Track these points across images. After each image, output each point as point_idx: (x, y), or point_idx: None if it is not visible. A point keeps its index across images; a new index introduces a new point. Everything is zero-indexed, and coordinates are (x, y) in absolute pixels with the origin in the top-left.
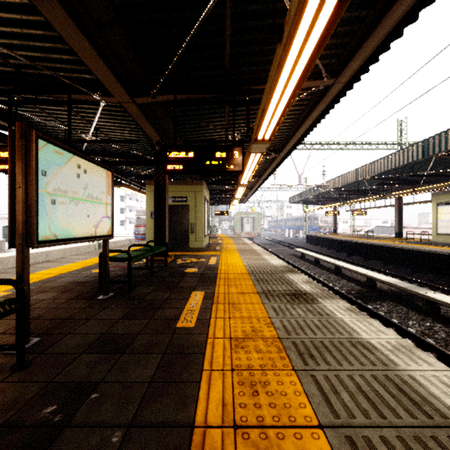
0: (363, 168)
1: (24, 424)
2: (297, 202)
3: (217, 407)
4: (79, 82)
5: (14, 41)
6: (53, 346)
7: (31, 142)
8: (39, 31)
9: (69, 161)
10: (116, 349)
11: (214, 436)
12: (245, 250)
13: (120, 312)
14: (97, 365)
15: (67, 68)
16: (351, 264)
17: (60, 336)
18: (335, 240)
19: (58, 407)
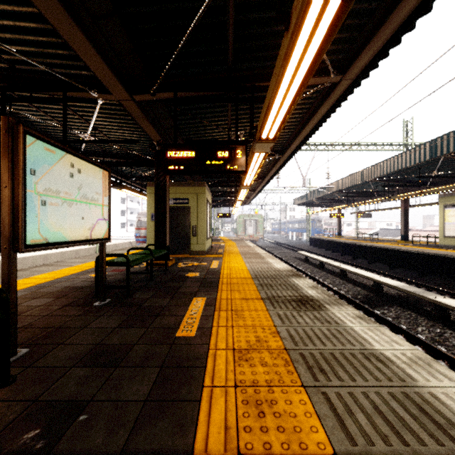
0: (369, 169)
1: (1, 452)
2: (301, 204)
3: (219, 431)
4: (76, 79)
5: (6, 34)
6: (42, 359)
7: (18, 138)
8: (32, 23)
9: (62, 159)
10: (110, 362)
11: None
12: (248, 253)
13: (116, 320)
14: (88, 381)
15: (62, 64)
16: (356, 267)
17: (50, 347)
18: (340, 242)
19: (41, 431)
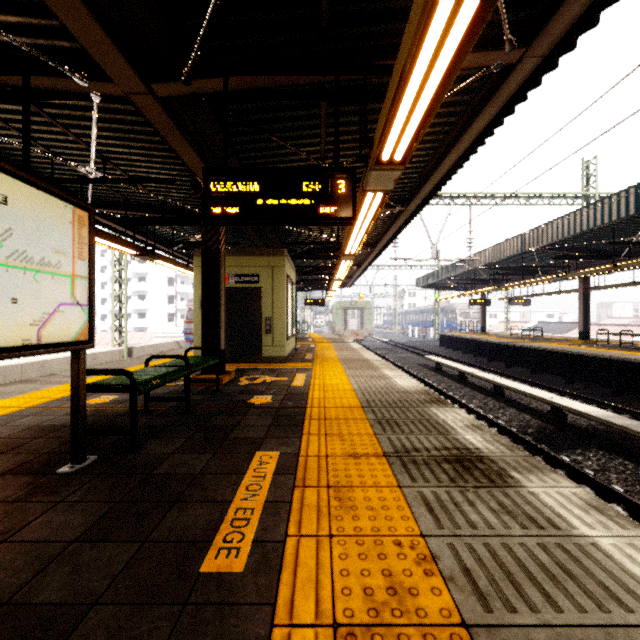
0: (534, 232)
1: None
2: (427, 286)
3: None
4: (49, 54)
5: None
6: None
7: None
8: None
9: None
10: None
11: None
12: (352, 360)
13: (86, 515)
14: None
15: (21, 24)
16: (514, 380)
17: None
18: (486, 342)
19: None
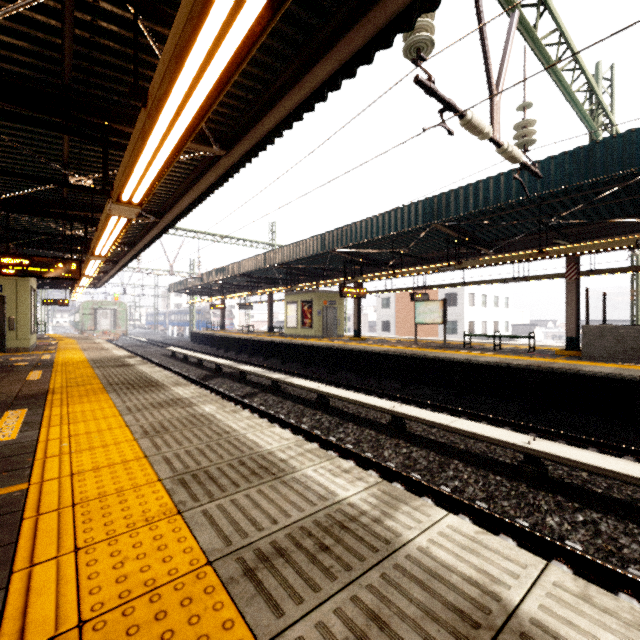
0: (232, 266)
1: None
2: (179, 291)
3: (59, 386)
4: None
5: None
6: None
7: None
8: None
9: None
10: None
11: (58, 388)
12: (92, 348)
13: None
14: None
15: None
16: (222, 358)
17: None
18: (216, 336)
19: None
